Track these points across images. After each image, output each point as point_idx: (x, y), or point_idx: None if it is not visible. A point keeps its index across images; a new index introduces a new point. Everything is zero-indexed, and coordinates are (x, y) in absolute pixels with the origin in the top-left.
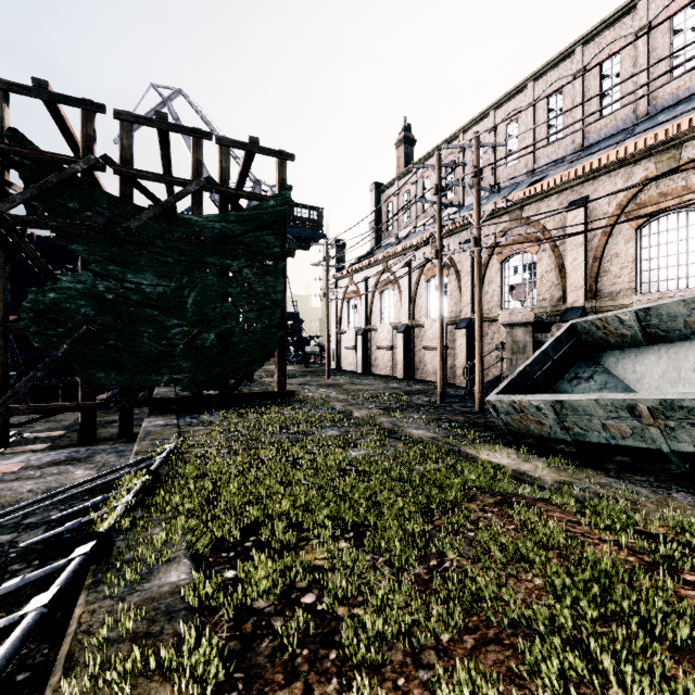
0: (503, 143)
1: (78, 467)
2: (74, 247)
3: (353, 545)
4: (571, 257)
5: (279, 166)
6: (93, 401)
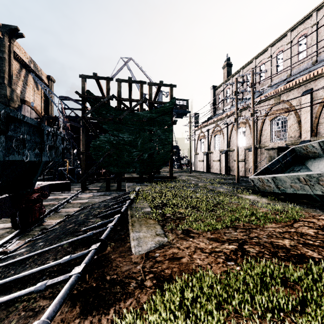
0: (264, 71)
1: (108, 196)
2: (104, 126)
3: (192, 210)
4: (304, 117)
5: (170, 90)
6: (109, 177)
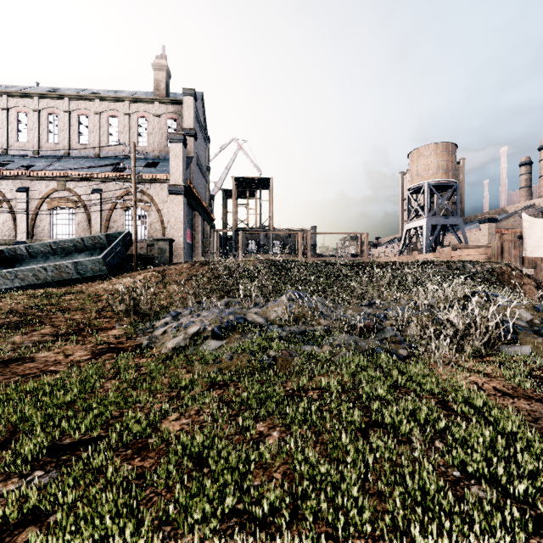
0: None
1: None
2: None
3: None
4: (20, 216)
5: None
6: None
